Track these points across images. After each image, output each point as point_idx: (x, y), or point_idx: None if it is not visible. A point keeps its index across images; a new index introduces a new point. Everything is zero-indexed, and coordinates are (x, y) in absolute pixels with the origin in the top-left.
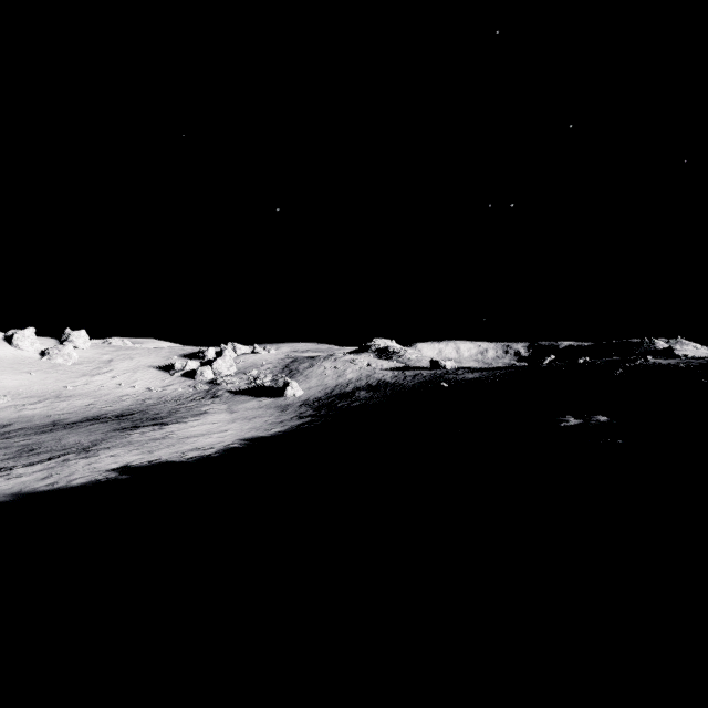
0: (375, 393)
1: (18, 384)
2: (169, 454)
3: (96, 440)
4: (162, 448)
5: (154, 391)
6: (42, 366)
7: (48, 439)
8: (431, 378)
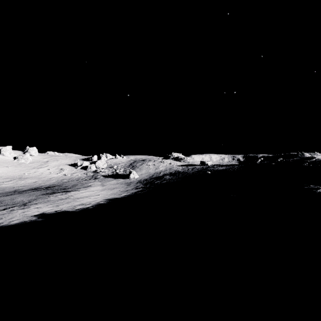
0: (174, 176)
1: (1, 172)
2: (67, 207)
3: (31, 199)
4: (64, 204)
5: (67, 175)
6: (14, 164)
7: (7, 199)
8: (201, 169)
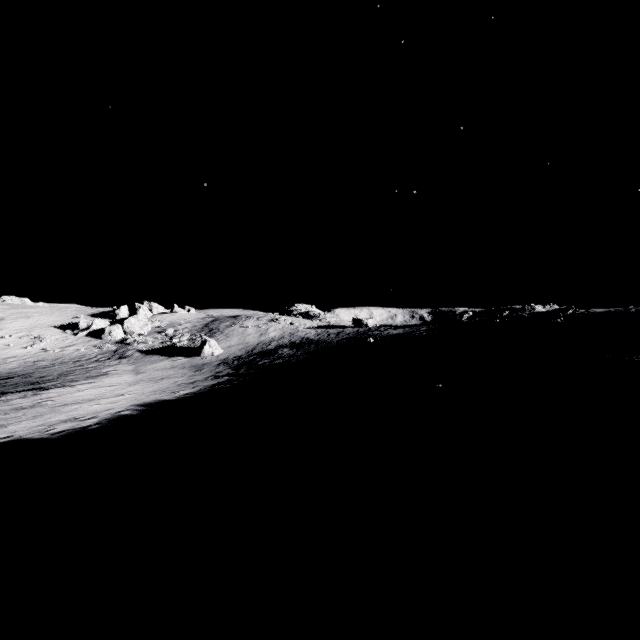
0: (299, 350)
1: None
2: (29, 428)
3: None
4: (22, 420)
5: (50, 351)
6: None
7: None
8: (356, 335)
